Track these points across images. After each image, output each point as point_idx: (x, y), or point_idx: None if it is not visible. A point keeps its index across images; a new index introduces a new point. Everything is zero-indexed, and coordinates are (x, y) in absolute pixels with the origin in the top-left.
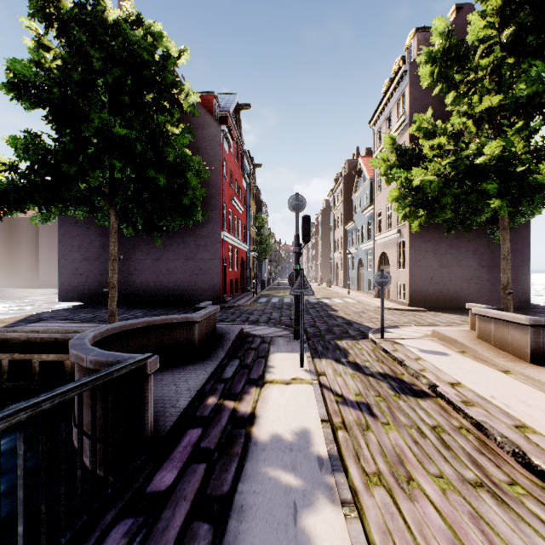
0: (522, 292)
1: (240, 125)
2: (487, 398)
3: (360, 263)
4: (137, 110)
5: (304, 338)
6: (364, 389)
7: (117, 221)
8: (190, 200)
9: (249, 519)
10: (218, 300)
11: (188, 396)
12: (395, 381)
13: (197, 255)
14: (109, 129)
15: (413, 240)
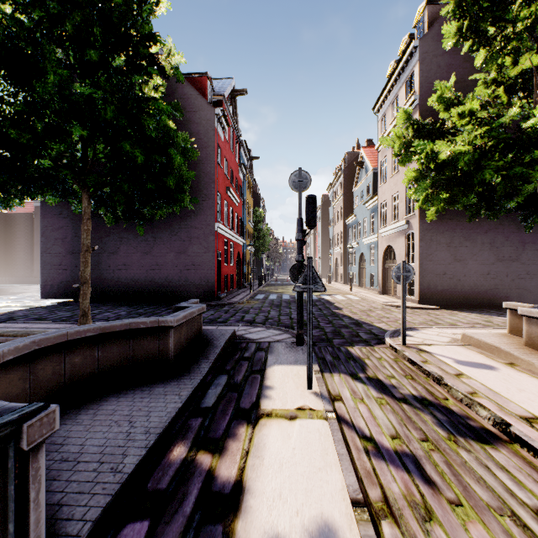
0: None
1: (236, 113)
2: None
3: (362, 258)
4: (110, 72)
5: None
6: (400, 426)
7: (90, 206)
8: (176, 184)
9: None
10: (212, 296)
11: (142, 446)
12: (440, 412)
13: (190, 249)
14: (70, 87)
15: (424, 231)
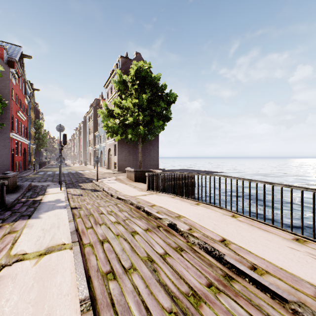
0: (156, 164)
1: (23, 66)
2: (115, 189)
3: (102, 153)
4: None
5: (64, 184)
6: (82, 192)
7: None
8: None
9: (43, 206)
10: None
11: (13, 199)
12: (94, 190)
13: None
14: None
15: (119, 144)
